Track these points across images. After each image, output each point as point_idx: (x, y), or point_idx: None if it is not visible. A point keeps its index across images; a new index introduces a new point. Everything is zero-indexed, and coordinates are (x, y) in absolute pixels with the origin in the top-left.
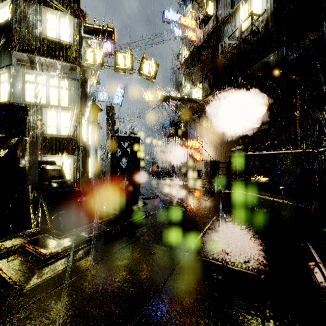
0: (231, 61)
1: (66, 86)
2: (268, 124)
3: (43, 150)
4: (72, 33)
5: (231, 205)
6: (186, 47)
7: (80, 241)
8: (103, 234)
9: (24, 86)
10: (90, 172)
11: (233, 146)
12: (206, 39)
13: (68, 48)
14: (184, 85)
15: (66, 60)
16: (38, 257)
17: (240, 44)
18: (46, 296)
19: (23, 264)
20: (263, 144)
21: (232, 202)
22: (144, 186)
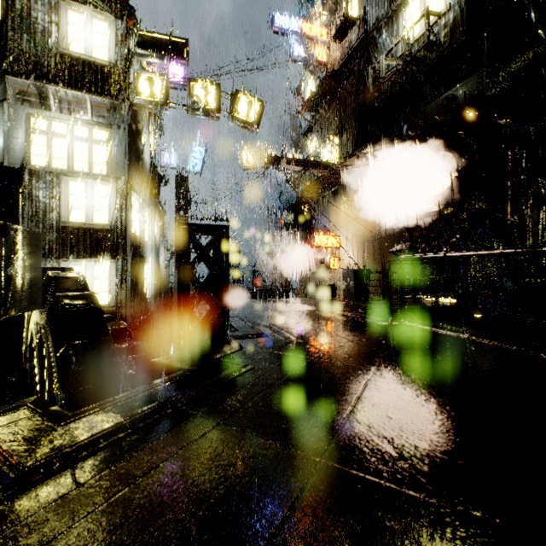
0: (389, 96)
1: (104, 139)
2: (455, 204)
3: (61, 250)
4: (112, 47)
5: (396, 350)
6: (312, 74)
7: (102, 431)
8: (152, 414)
9: (28, 139)
10: (146, 289)
11: (393, 245)
12: (346, 60)
13: (106, 71)
14: (309, 140)
15: (103, 93)
16: (4, 473)
17: (406, 65)
18: None
19: None
20: (446, 241)
21: (398, 344)
22: (239, 313)
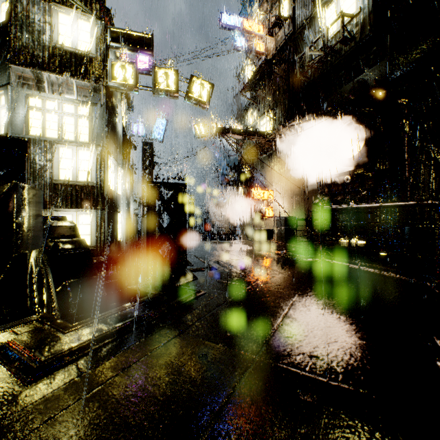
0: (313, 80)
1: (87, 114)
2: (364, 166)
3: (53, 202)
4: (93, 41)
5: (316, 280)
6: (251, 61)
7: (95, 337)
8: (131, 326)
9: (27, 114)
10: (120, 232)
11: (315, 197)
12: (278, 50)
13: (88, 61)
14: (249, 114)
15: (86, 78)
16: (28, 365)
17: (326, 56)
18: (31, 435)
19: (4, 376)
20: (357, 195)
21: (317, 275)
22: (193, 252)
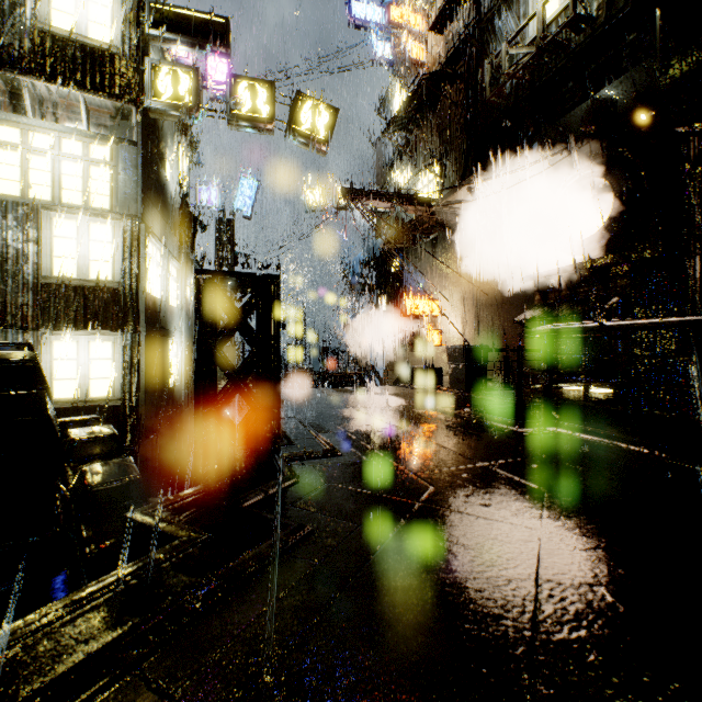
0: (514, 102)
1: (106, 159)
2: (611, 253)
3: (40, 318)
4: (117, 24)
5: (563, 485)
6: (403, 81)
7: None
8: None
9: None
10: (173, 373)
11: (517, 312)
12: (450, 58)
13: (108, 59)
14: (398, 171)
15: (104, 90)
16: None
17: (540, 54)
18: None
19: None
20: (600, 305)
21: (561, 471)
22: (299, 411)
